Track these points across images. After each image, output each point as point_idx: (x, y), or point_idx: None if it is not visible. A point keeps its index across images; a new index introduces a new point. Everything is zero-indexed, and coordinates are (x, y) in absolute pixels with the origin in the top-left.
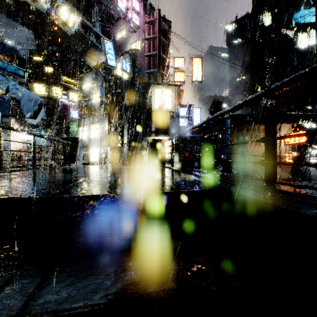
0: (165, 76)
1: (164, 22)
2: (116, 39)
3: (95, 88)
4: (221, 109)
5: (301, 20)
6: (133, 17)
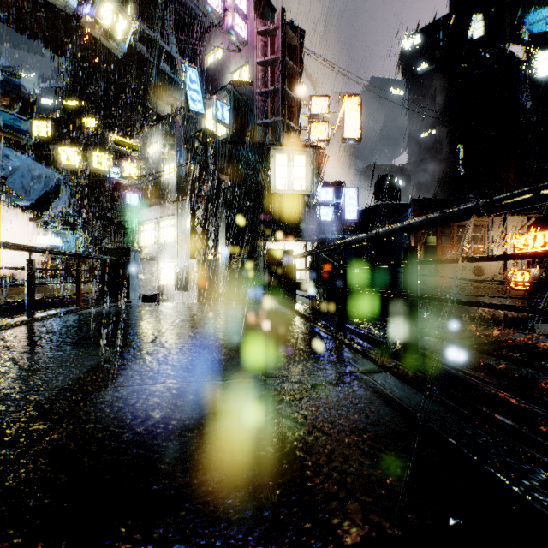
0: (293, 130)
1: (292, 31)
2: (206, 66)
3: (169, 154)
4: (394, 188)
5: (540, 27)
6: (236, 24)
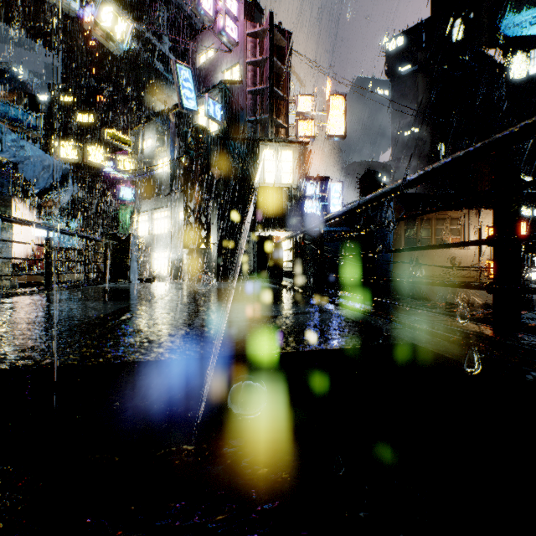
0: (281, 127)
1: (280, 33)
2: (198, 65)
3: (162, 149)
4: (378, 184)
5: (516, 31)
6: (227, 26)
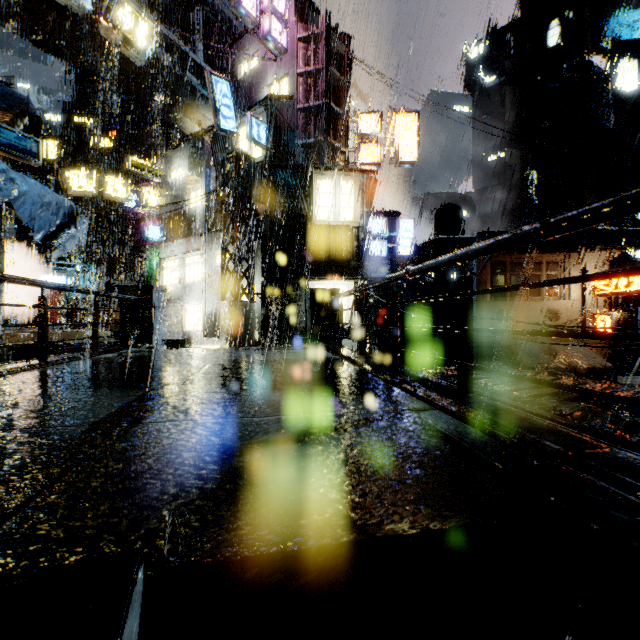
0: (340, 152)
1: (339, 38)
2: (239, 77)
3: (196, 179)
4: (456, 220)
5: (625, 34)
6: (273, 29)
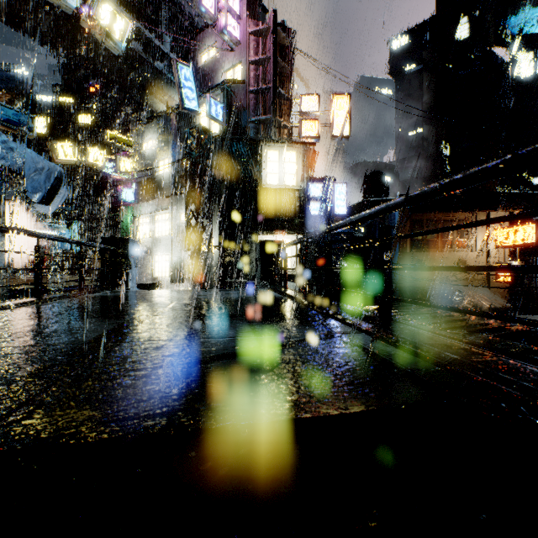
0: (285, 127)
1: (284, 32)
2: (200, 64)
3: (163, 150)
4: (382, 184)
5: (523, 29)
6: (229, 24)
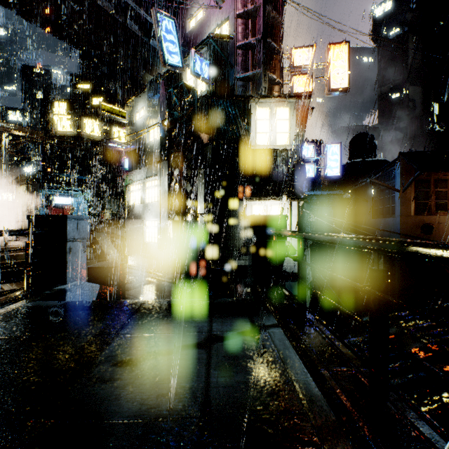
0: (275, 84)
1: None
2: (188, 30)
3: (153, 118)
4: (369, 145)
5: None
6: None
